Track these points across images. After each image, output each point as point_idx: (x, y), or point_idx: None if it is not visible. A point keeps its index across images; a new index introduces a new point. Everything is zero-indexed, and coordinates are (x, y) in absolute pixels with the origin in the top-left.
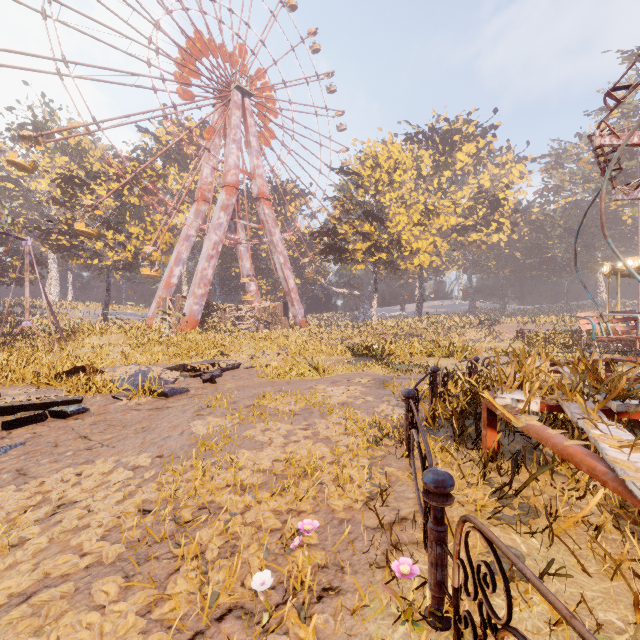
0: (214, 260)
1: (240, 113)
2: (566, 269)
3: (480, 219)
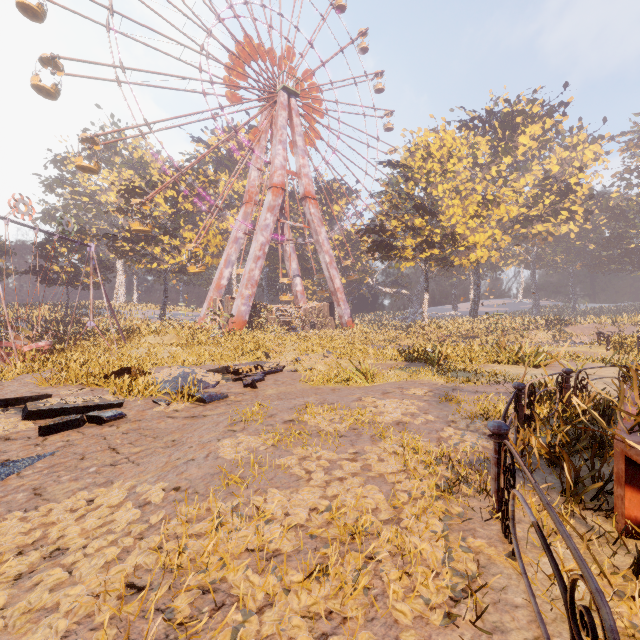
0: (261, 261)
1: (286, 114)
2: None
3: (547, 208)
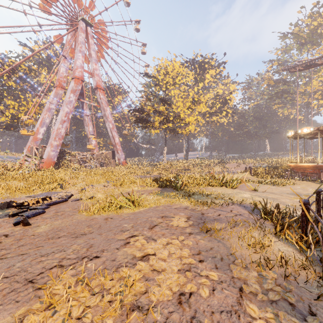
0: (66, 123)
1: (84, 35)
2: (255, 136)
3: (217, 109)
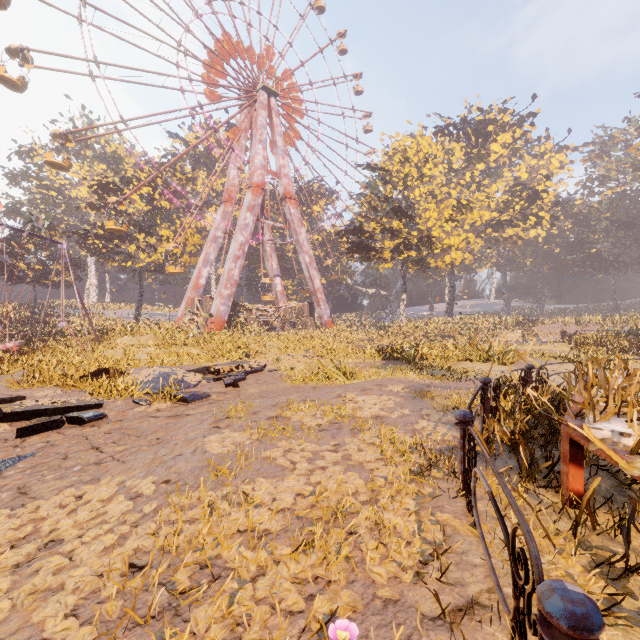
0: (240, 261)
1: (266, 113)
2: (614, 265)
3: (517, 213)
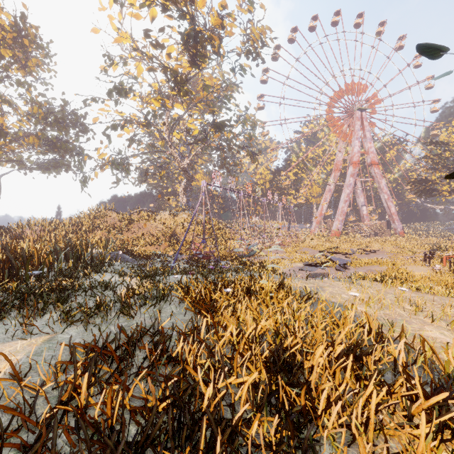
0: (347, 202)
1: (359, 122)
2: None
3: None
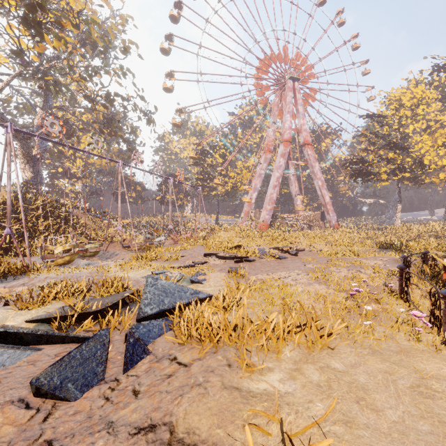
0: (277, 188)
1: (292, 93)
2: None
3: None
